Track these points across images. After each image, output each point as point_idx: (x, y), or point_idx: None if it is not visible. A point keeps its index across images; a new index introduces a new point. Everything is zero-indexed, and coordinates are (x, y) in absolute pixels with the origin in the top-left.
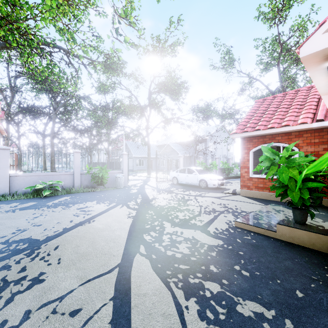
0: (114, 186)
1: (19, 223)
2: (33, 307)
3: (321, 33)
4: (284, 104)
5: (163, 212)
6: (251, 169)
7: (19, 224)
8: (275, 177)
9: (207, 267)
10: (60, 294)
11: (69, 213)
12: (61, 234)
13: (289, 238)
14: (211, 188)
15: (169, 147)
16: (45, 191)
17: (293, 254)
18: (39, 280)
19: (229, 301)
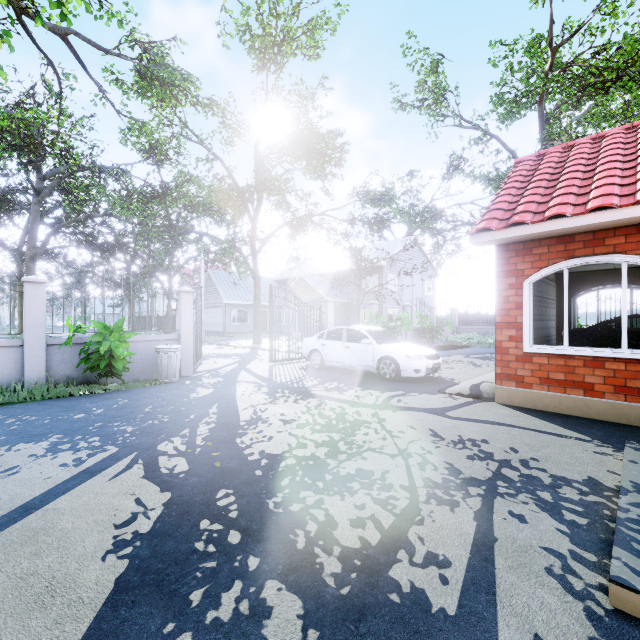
0: (155, 377)
1: None
2: None
3: None
4: (613, 153)
5: (273, 498)
6: (528, 331)
7: None
8: (607, 353)
9: None
10: None
11: None
12: None
13: None
14: (408, 380)
15: (302, 283)
16: None
17: None
18: None
19: None
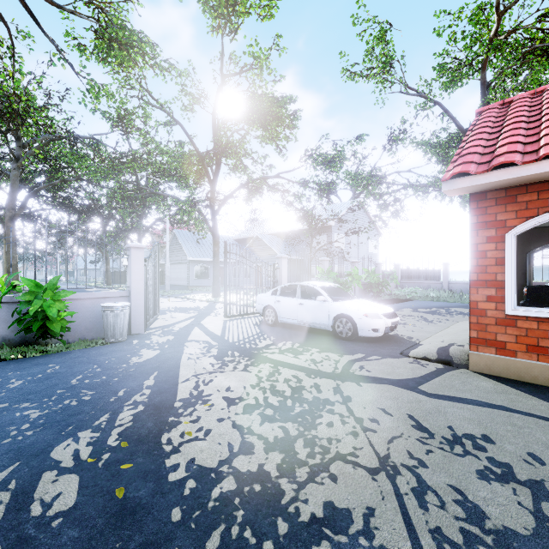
0: (103, 336)
1: None
2: None
3: None
4: None
5: None
6: (512, 291)
7: None
8: None
9: None
10: None
11: None
12: None
13: None
14: (364, 338)
15: (259, 242)
16: None
17: None
18: None
19: None
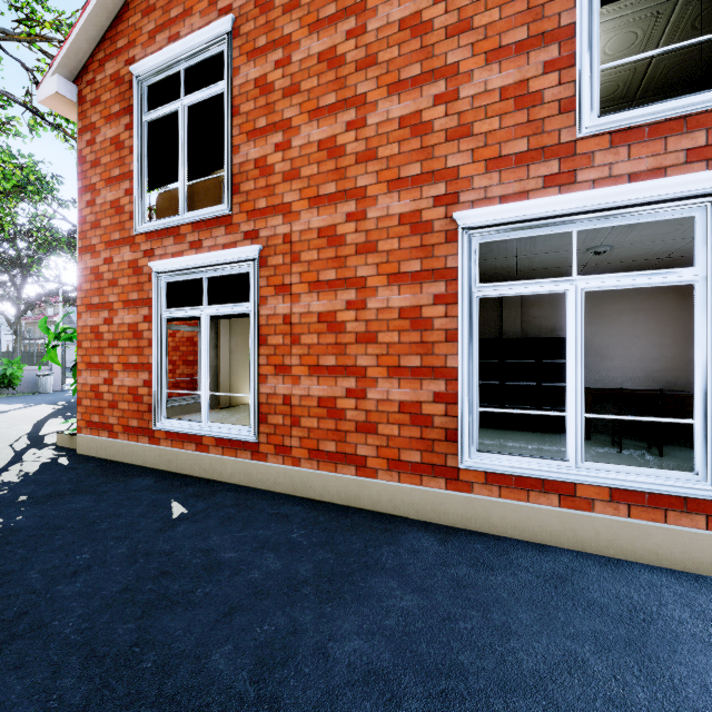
0: (35, 391)
1: None
2: None
3: None
4: None
5: None
6: None
7: None
8: None
9: None
10: None
11: None
12: None
13: None
14: None
15: None
16: None
17: None
18: None
19: None
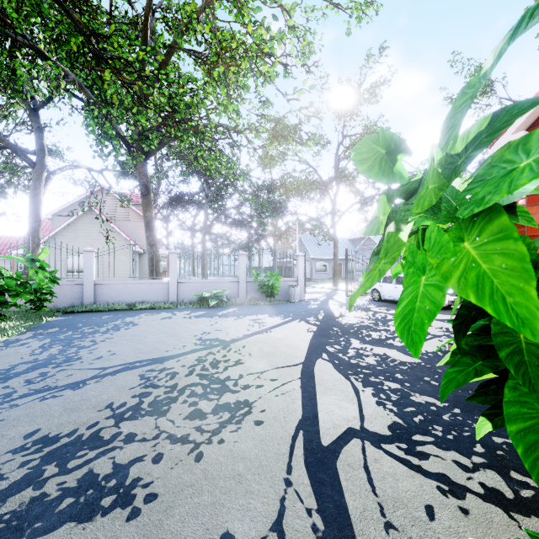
0: (286, 300)
1: (201, 327)
2: (243, 374)
3: (510, 134)
4: None
5: (351, 330)
6: None
7: (202, 328)
8: None
9: (392, 374)
10: (259, 371)
11: (243, 324)
12: (244, 339)
13: None
14: None
15: (370, 241)
16: (211, 301)
17: None
18: (240, 362)
19: (405, 393)
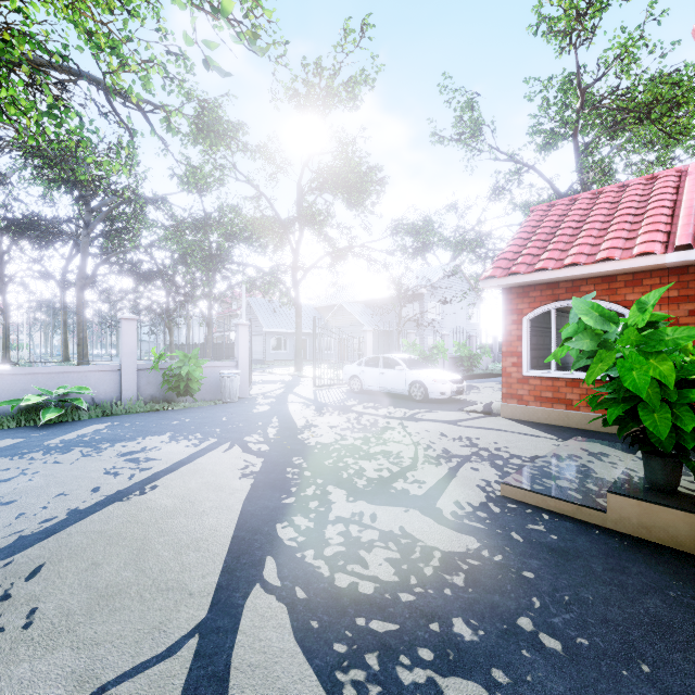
0: (218, 398)
1: None
2: None
3: None
4: (598, 213)
5: (327, 461)
6: (526, 359)
7: None
8: (581, 376)
9: (445, 626)
10: None
11: (95, 468)
12: (60, 530)
13: (639, 528)
14: (436, 401)
15: (342, 311)
16: (46, 412)
17: (660, 574)
18: None
19: None
